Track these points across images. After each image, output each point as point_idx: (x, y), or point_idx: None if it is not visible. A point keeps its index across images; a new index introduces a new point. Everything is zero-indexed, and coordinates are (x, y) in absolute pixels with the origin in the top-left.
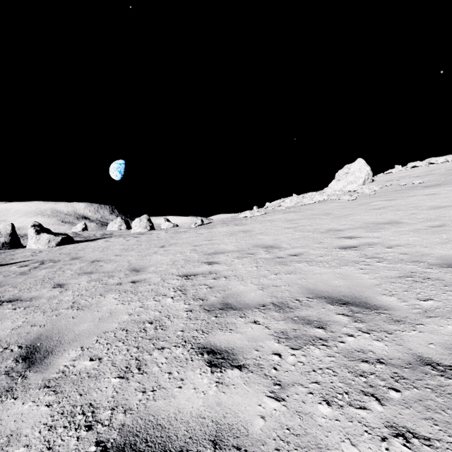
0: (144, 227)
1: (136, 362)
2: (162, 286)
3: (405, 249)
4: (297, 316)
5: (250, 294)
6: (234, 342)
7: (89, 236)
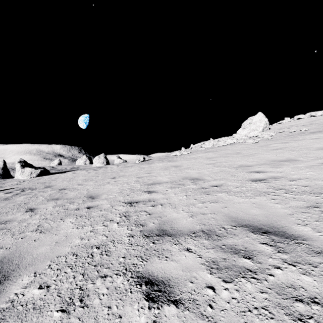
0: (102, 162)
1: (80, 292)
2: (110, 212)
3: (306, 182)
4: (225, 244)
5: (182, 221)
6: (169, 272)
7: (61, 169)
